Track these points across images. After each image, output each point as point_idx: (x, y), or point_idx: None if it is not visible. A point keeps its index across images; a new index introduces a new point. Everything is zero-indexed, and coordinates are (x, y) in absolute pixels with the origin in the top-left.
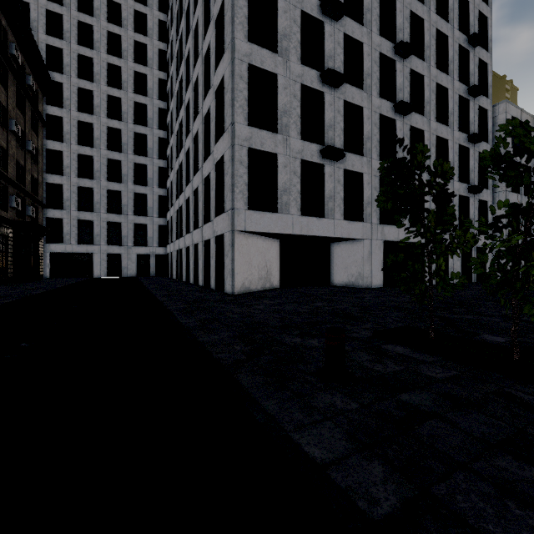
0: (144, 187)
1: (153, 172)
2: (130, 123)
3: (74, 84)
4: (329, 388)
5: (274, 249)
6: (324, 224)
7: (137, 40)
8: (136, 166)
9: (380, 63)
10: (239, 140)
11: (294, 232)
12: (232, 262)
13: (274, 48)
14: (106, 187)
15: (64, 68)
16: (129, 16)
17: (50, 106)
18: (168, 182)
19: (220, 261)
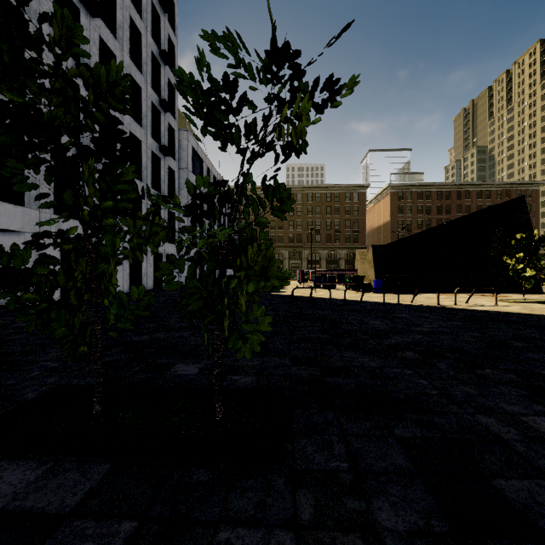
0: None
1: None
2: None
3: None
4: None
5: None
6: None
7: None
8: None
9: None
10: None
11: None
12: None
13: None
14: None
15: None
16: None
17: None
18: None
19: None
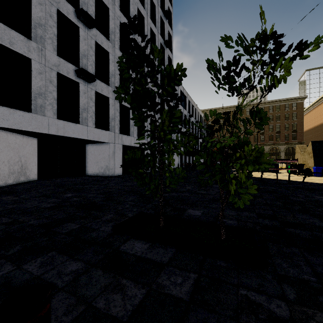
0: None
1: None
2: None
3: None
4: None
5: (30, 145)
6: (79, 128)
7: None
8: None
9: (120, 29)
10: None
11: (50, 132)
12: None
13: None
14: None
15: None
16: None
17: None
18: None
19: None
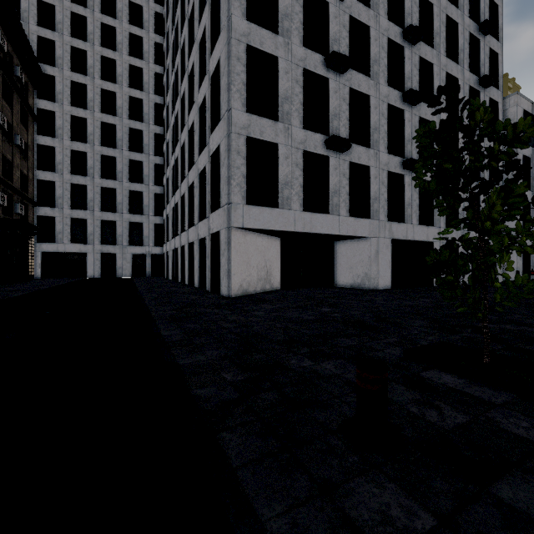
0: (140, 184)
1: (149, 169)
2: (125, 119)
3: (67, 77)
4: (370, 467)
5: (274, 247)
6: (329, 220)
7: (132, 32)
8: (131, 163)
9: (387, 50)
10: (237, 128)
11: (296, 229)
12: (228, 262)
13: (274, 29)
14: (100, 184)
15: (56, 60)
16: (124, 7)
17: (41, 100)
18: (164, 179)
19: (216, 261)
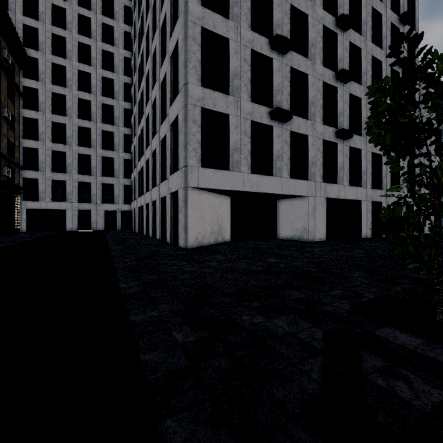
0: (111, 151)
1: (120, 138)
2: (99, 96)
3: (48, 60)
4: None
5: (225, 205)
6: (273, 181)
7: (105, 22)
8: (104, 133)
9: (322, 35)
10: (192, 100)
11: (244, 189)
12: (185, 217)
13: (225, 15)
14: (77, 151)
15: (39, 45)
16: (98, 1)
17: (26, 79)
18: (132, 147)
19: (175, 216)
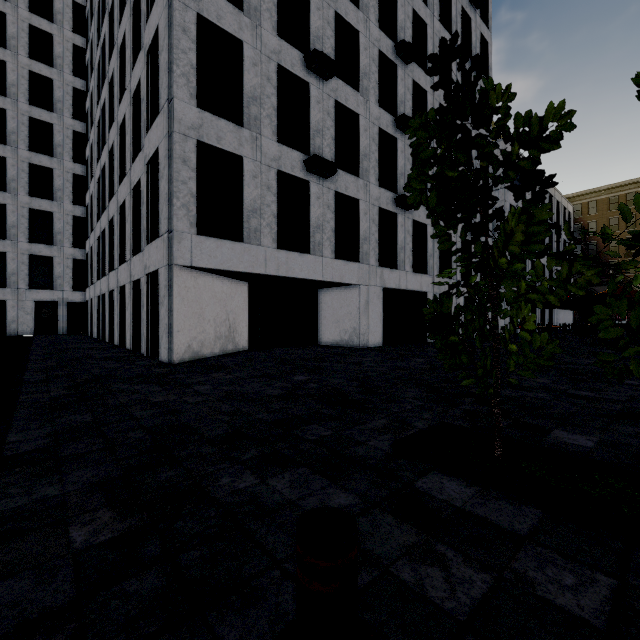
0: (48, 201)
1: (64, 180)
2: (23, 103)
3: None
4: None
5: (240, 295)
6: (310, 262)
7: None
8: (33, 168)
9: (378, 64)
10: (182, 126)
11: (267, 271)
12: (170, 313)
13: (238, 3)
14: None
15: None
16: None
17: None
18: (87, 196)
19: (155, 312)
